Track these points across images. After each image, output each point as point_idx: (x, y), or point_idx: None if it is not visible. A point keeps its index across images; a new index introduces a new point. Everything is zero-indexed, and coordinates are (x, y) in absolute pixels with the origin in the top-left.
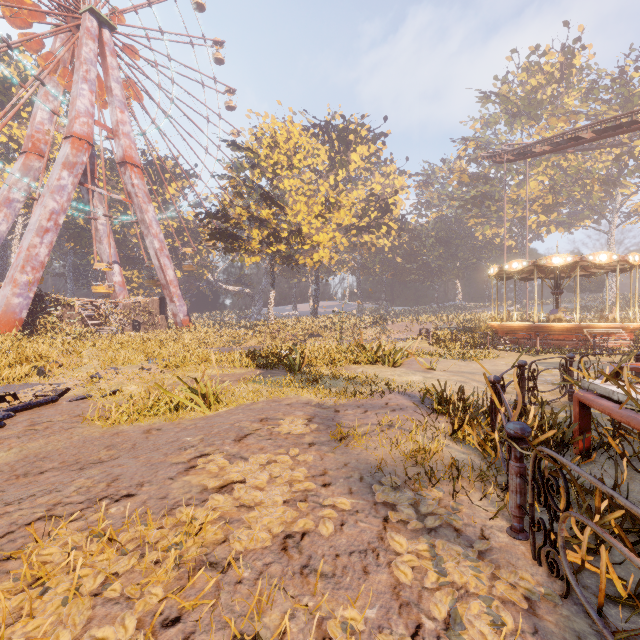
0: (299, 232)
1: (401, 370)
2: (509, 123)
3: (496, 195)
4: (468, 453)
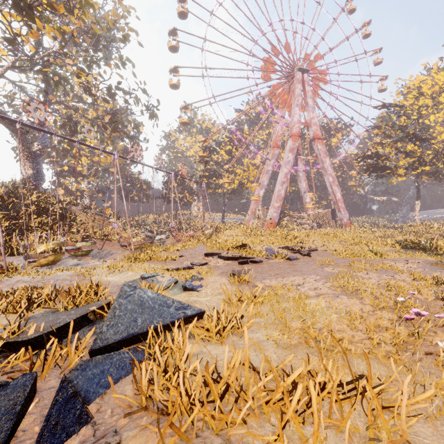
0: (443, 156)
1: None
2: None
3: None
4: None
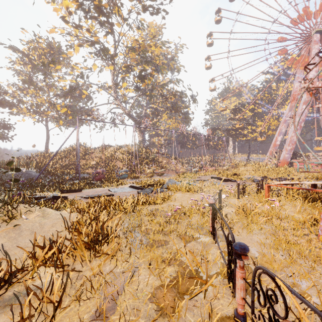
0: None
1: None
2: None
3: None
4: None
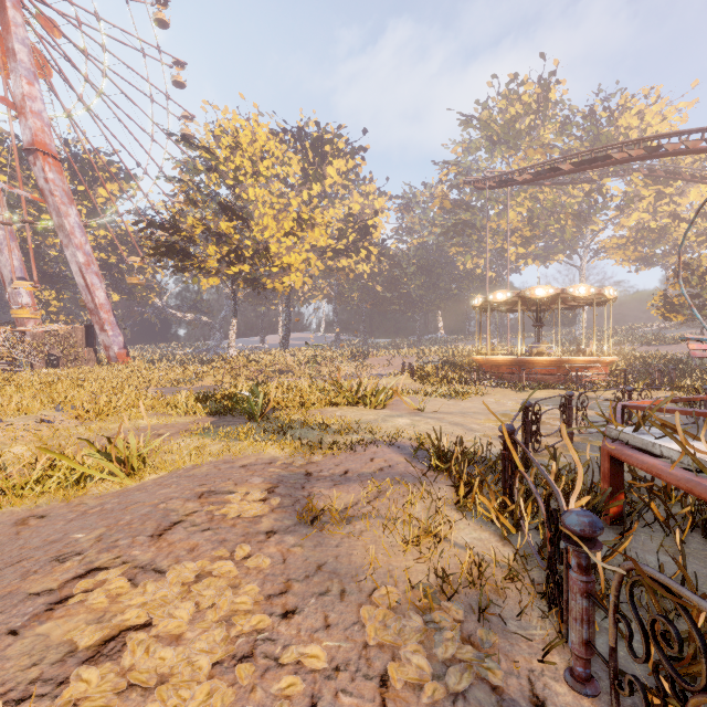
0: (266, 251)
1: (385, 412)
2: (490, 150)
3: (477, 224)
4: (481, 530)
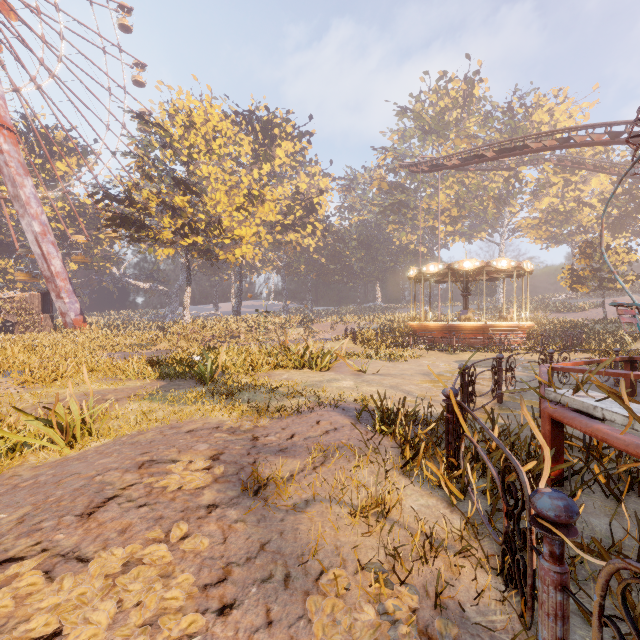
0: (219, 223)
1: (330, 374)
2: (422, 139)
3: (411, 204)
4: (428, 495)
